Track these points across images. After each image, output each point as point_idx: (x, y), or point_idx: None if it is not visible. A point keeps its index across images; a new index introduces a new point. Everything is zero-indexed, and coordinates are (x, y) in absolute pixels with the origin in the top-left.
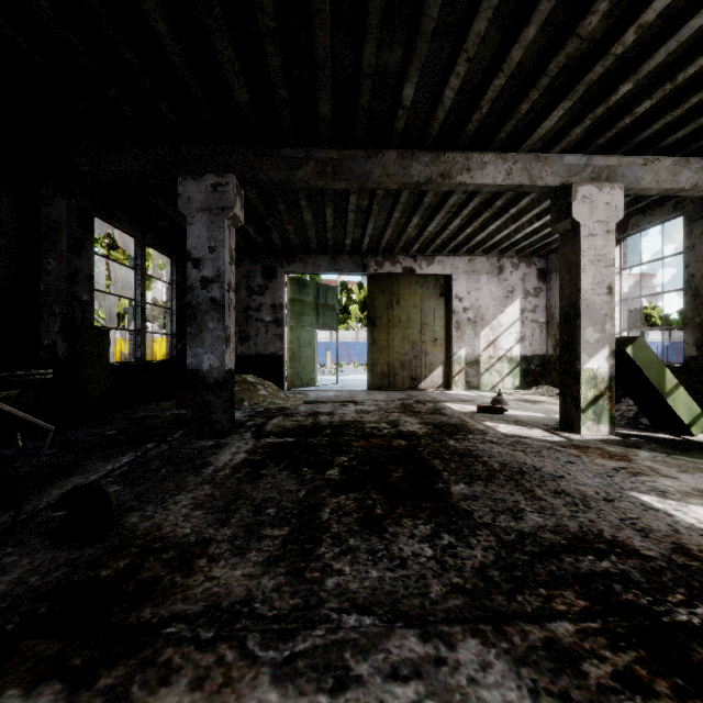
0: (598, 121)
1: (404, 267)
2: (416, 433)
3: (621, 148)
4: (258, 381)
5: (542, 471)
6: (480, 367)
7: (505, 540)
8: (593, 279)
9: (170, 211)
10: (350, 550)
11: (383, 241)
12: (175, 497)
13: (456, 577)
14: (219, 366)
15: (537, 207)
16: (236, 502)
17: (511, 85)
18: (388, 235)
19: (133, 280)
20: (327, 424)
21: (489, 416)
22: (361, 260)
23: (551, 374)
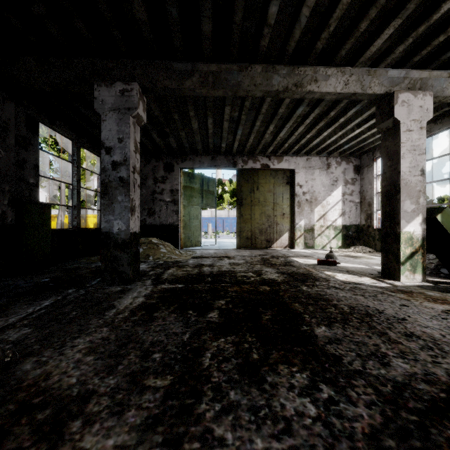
0: (416, 41)
1: (262, 164)
2: (276, 280)
3: (430, 65)
4: (160, 242)
5: (385, 314)
6: (314, 233)
7: (384, 393)
8: (410, 164)
9: (96, 120)
10: (232, 408)
11: (248, 144)
12: (74, 340)
13: (350, 449)
14: (125, 229)
15: (359, 117)
16: (127, 346)
17: (354, 5)
18: (251, 140)
19: (71, 171)
20: (209, 273)
21: (326, 267)
22: (232, 159)
23: (364, 237)
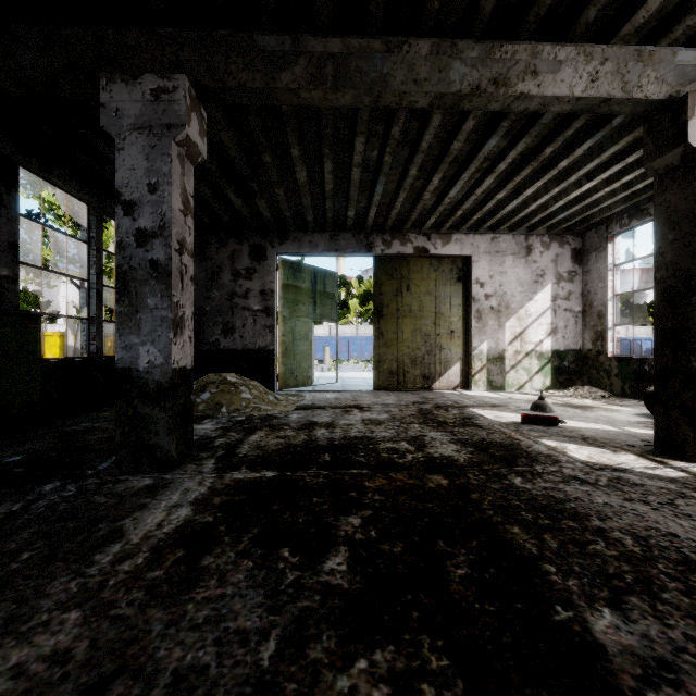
0: None
1: (416, 247)
2: (456, 461)
3: None
4: (241, 381)
5: None
6: (505, 364)
7: None
8: None
9: None
10: None
11: (393, 212)
12: None
13: None
14: (162, 363)
15: (597, 157)
16: (105, 693)
17: None
18: (399, 204)
19: (86, 256)
20: (326, 443)
21: (541, 430)
22: (366, 239)
23: (590, 371)
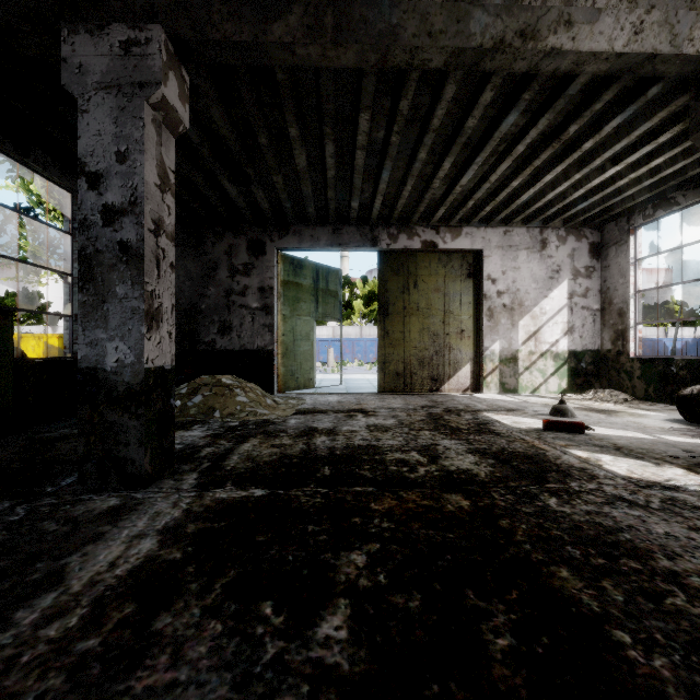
0: None
1: (424, 241)
2: (476, 475)
3: None
4: (237, 383)
5: None
6: (518, 365)
7: None
8: None
9: None
10: None
11: (400, 202)
12: None
13: None
14: (134, 362)
15: (625, 137)
16: None
17: None
18: (407, 193)
19: (69, 249)
20: (326, 454)
21: (567, 438)
22: (371, 232)
23: (609, 373)
